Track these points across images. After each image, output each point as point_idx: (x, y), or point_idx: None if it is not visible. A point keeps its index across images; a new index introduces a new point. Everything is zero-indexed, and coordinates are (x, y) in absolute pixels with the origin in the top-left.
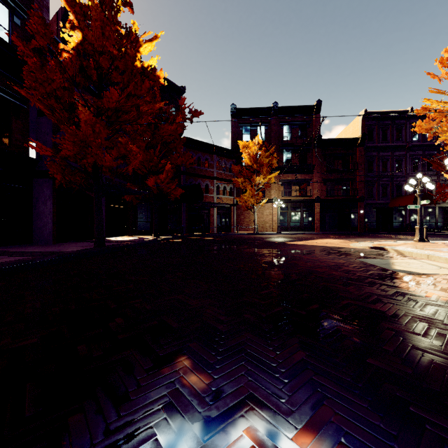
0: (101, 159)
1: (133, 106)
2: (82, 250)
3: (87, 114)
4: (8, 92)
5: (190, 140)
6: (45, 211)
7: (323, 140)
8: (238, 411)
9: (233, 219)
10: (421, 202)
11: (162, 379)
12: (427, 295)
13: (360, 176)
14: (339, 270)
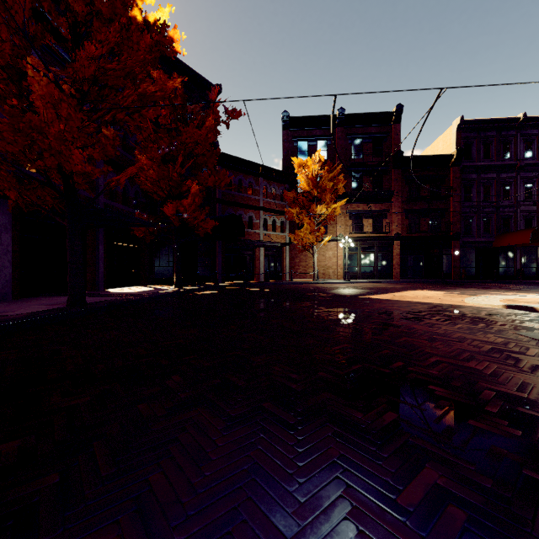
0: (67, 161)
1: (126, 78)
2: (39, 312)
3: (44, 84)
4: None
5: (227, 157)
6: None
7: (405, 158)
8: None
9: (285, 263)
10: None
11: None
12: None
13: (455, 205)
14: (523, 368)
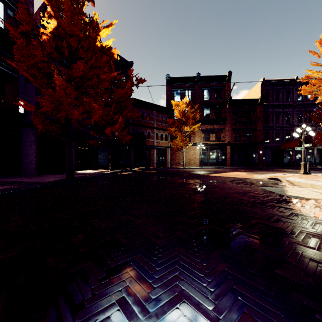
0: (71, 114)
1: (94, 75)
2: (57, 180)
3: (61, 80)
4: (3, 65)
5: (136, 100)
6: (31, 152)
7: (233, 100)
8: (174, 319)
9: (168, 157)
10: (305, 145)
11: (111, 288)
12: (315, 215)
13: (260, 126)
14: (247, 196)
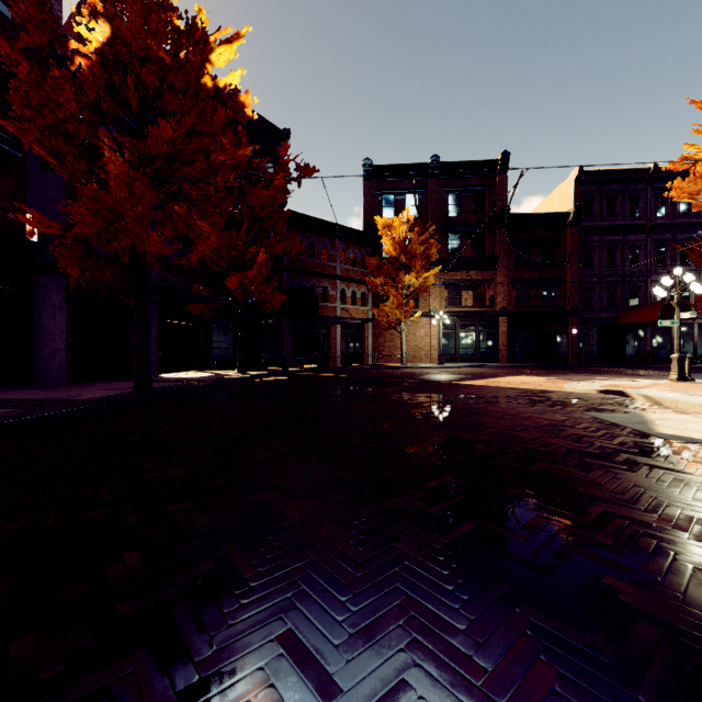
0: (142, 242)
1: (199, 152)
2: (111, 396)
3: (120, 164)
4: None
5: (297, 216)
6: (54, 330)
7: (513, 216)
8: None
9: (367, 343)
10: (681, 315)
11: None
12: None
13: (572, 273)
14: (560, 435)
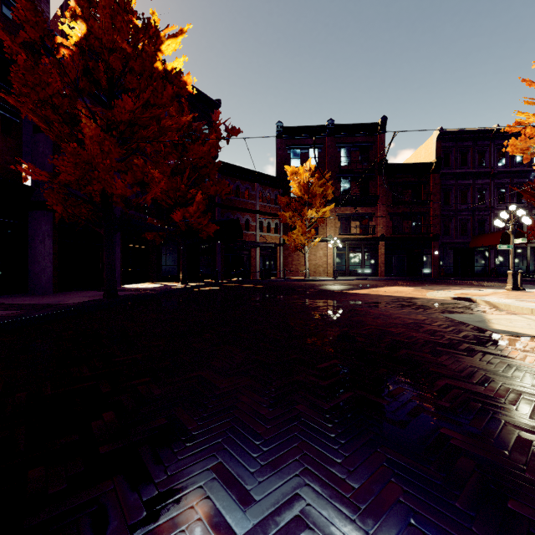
0: (110, 186)
1: (152, 119)
2: (87, 301)
3: (93, 128)
4: None
5: (226, 165)
6: (43, 252)
7: (389, 165)
8: None
9: (279, 262)
10: (514, 241)
11: None
12: None
13: (435, 209)
14: (420, 330)
